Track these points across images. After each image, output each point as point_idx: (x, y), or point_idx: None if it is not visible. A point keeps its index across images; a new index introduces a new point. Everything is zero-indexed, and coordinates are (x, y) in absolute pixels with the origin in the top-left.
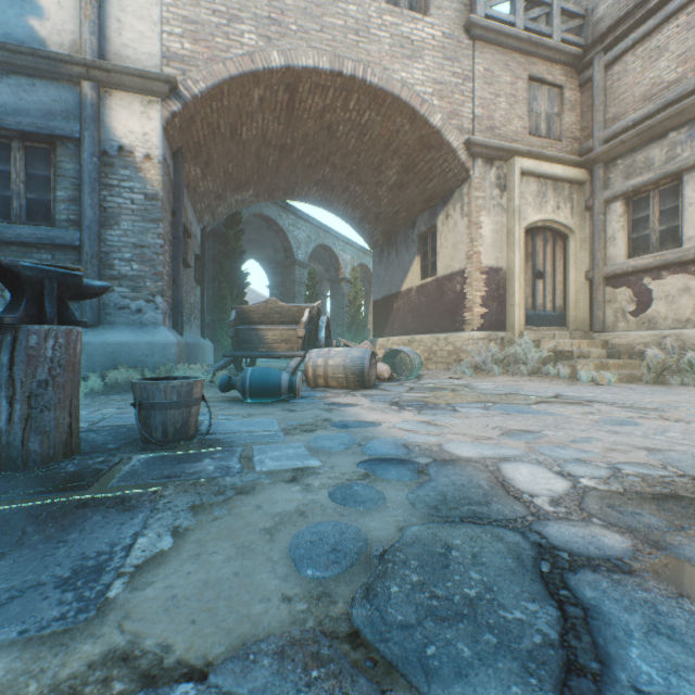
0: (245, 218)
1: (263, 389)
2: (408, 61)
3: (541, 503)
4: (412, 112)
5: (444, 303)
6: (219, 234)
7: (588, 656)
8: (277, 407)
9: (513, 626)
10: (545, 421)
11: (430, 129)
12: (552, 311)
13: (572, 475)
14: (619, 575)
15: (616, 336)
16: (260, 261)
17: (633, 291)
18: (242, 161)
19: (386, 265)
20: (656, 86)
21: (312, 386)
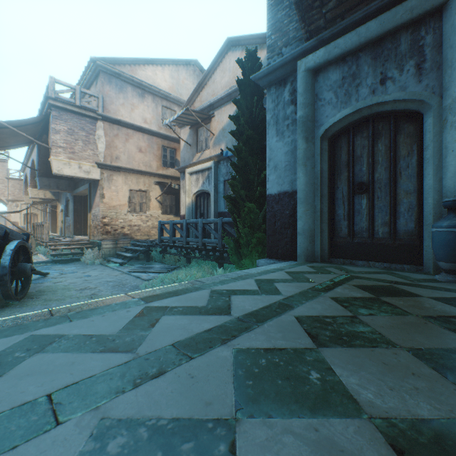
0: None
1: None
2: None
3: None
4: None
5: None
6: None
7: None
8: None
9: None
10: None
11: None
12: None
13: None
14: None
15: None
16: None
17: None
18: None
19: None
20: None
21: None
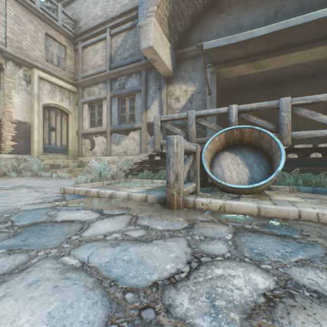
0: None
1: None
2: None
3: None
4: None
5: None
6: None
7: None
8: None
9: None
10: None
11: None
12: (61, 146)
13: None
14: None
15: (85, 158)
16: None
17: (91, 141)
18: None
19: None
20: (96, 64)
21: None
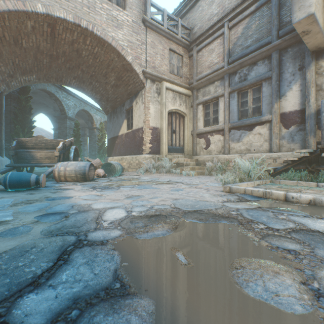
0: (35, 90)
1: (18, 183)
2: (116, 28)
3: (105, 223)
4: (118, 52)
5: (136, 141)
6: (15, 97)
7: (45, 278)
8: (24, 193)
9: (25, 273)
10: (152, 191)
11: (127, 62)
12: (179, 146)
13: (132, 211)
14: (99, 246)
15: (200, 157)
16: (47, 114)
17: (205, 140)
18: (25, 58)
19: (112, 122)
20: (212, 63)
21: (58, 181)
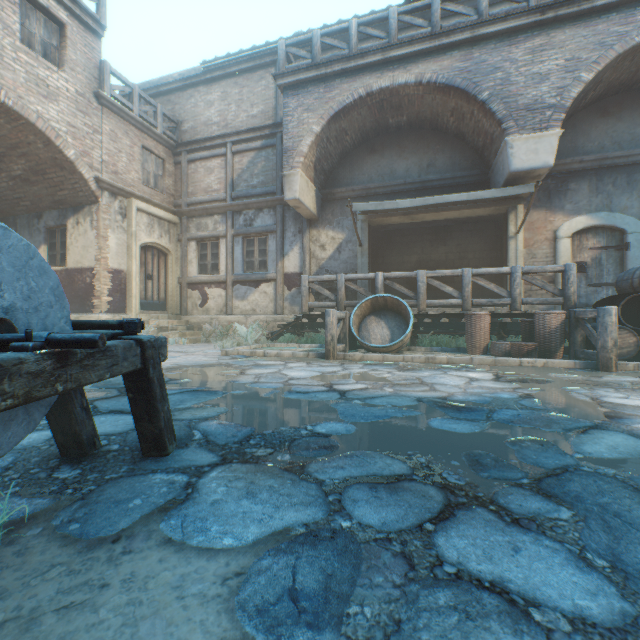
0: None
1: None
2: (45, 99)
3: None
4: (48, 139)
5: (76, 290)
6: None
7: None
8: None
9: None
10: None
11: (65, 158)
12: (159, 301)
13: None
14: None
15: (193, 317)
16: None
17: (201, 293)
18: None
19: None
20: (210, 188)
21: None
